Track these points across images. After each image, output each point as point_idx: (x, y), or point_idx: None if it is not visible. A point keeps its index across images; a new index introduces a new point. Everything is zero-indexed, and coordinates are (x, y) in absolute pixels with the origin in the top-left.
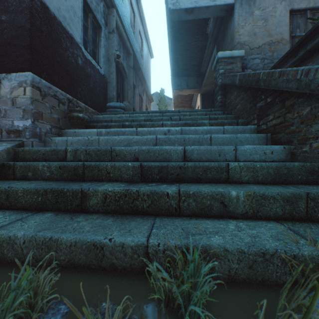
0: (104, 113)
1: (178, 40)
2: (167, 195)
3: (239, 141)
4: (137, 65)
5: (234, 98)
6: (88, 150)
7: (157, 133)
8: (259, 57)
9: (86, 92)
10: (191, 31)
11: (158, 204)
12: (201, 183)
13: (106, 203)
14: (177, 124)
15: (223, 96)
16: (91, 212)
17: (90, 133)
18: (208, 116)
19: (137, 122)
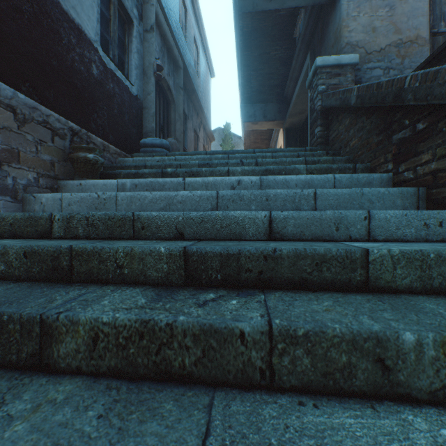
0: (137, 155)
1: (251, 47)
2: (240, 337)
3: (366, 201)
4: (190, 85)
5: (345, 130)
6: (92, 217)
7: (219, 186)
8: (382, 66)
9: (106, 121)
10: (270, 34)
11: (220, 357)
12: (311, 293)
13: (98, 350)
14: (252, 172)
15: (324, 128)
16: (62, 371)
17: (106, 187)
18: (302, 159)
19: (186, 169)
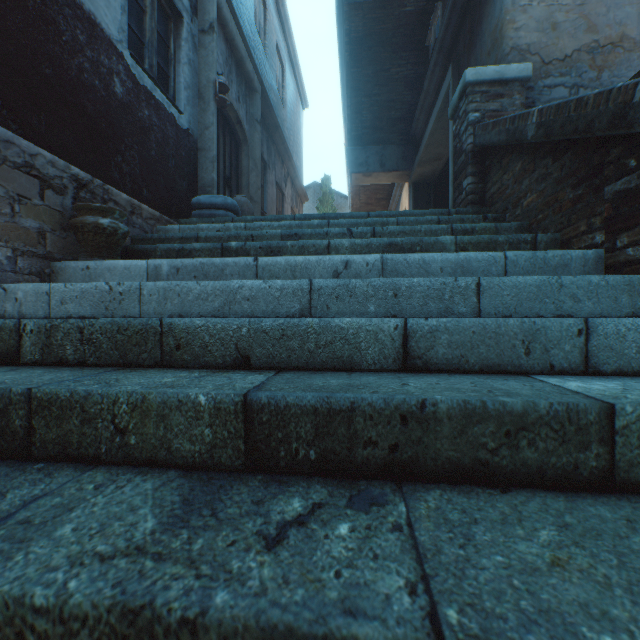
0: (187, 222)
1: (362, 62)
2: None
3: (567, 298)
4: (271, 118)
5: (514, 181)
6: (89, 328)
7: (313, 271)
8: (567, 83)
9: (137, 167)
10: (390, 41)
11: None
12: (500, 495)
13: None
14: (367, 247)
15: (478, 179)
16: None
17: (130, 272)
18: (447, 227)
19: (260, 242)
